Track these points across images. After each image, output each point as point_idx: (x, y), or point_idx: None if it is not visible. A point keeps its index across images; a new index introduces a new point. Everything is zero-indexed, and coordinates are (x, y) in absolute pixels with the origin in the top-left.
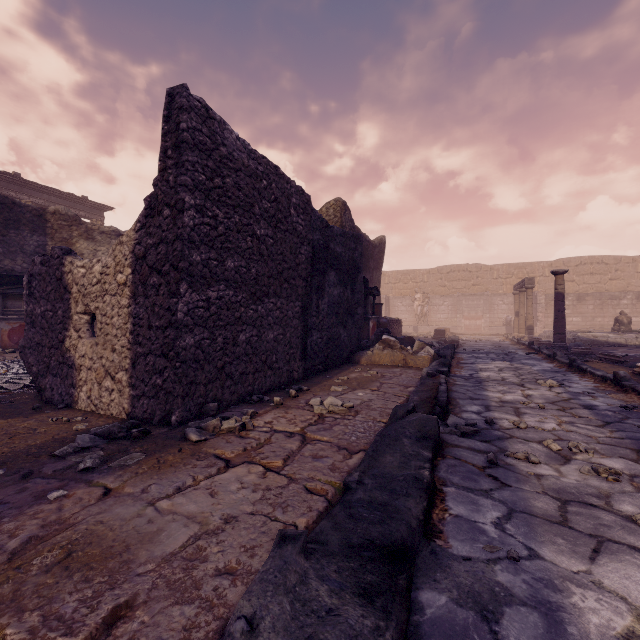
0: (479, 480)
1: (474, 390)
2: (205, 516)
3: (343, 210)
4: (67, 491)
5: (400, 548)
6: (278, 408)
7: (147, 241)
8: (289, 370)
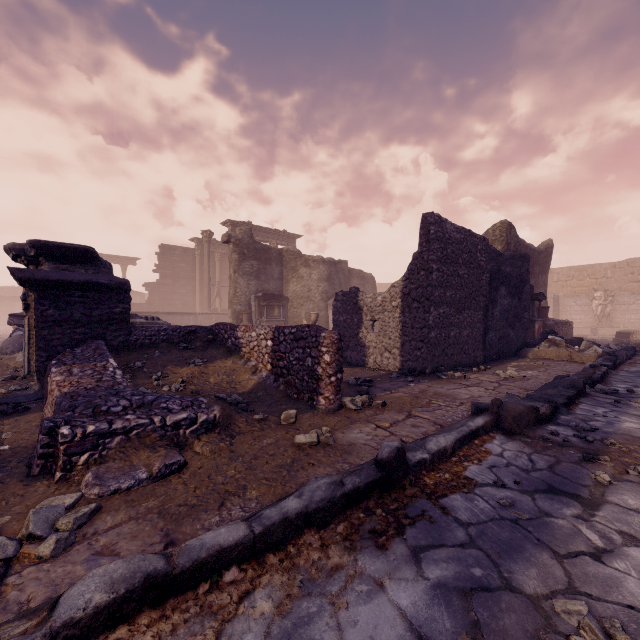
0: (603, 404)
1: (633, 378)
2: (471, 394)
3: (508, 230)
4: (414, 384)
5: (552, 401)
6: (476, 373)
7: (410, 286)
8: (474, 356)
